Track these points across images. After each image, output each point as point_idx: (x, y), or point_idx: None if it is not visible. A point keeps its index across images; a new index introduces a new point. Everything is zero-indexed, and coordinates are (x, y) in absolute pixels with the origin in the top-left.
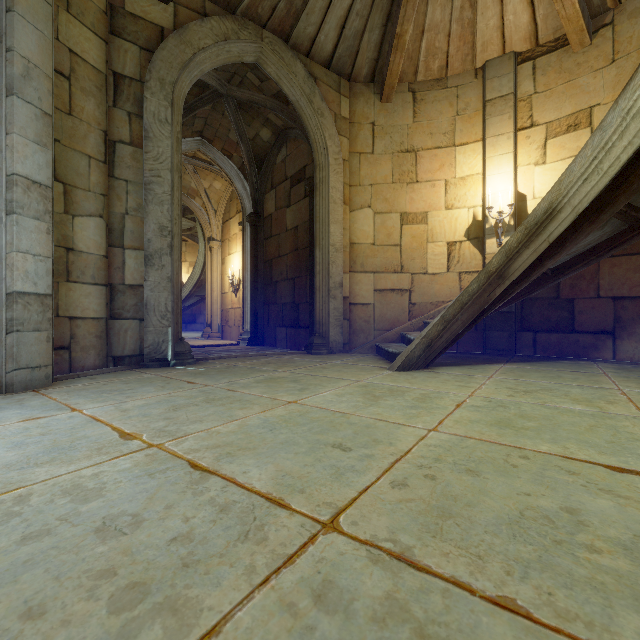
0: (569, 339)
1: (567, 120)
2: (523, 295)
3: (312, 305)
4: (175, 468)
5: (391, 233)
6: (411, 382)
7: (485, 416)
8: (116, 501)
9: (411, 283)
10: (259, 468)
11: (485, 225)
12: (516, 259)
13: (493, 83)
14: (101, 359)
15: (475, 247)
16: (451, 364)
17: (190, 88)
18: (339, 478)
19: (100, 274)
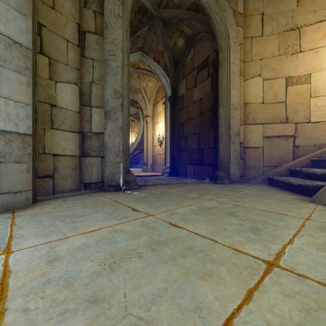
0: None
1: None
2: None
3: (215, 149)
4: None
5: (277, 93)
6: None
7: None
8: None
9: (295, 130)
10: None
11: None
12: None
13: None
14: (76, 184)
15: None
16: None
17: (135, 15)
18: None
19: (75, 124)
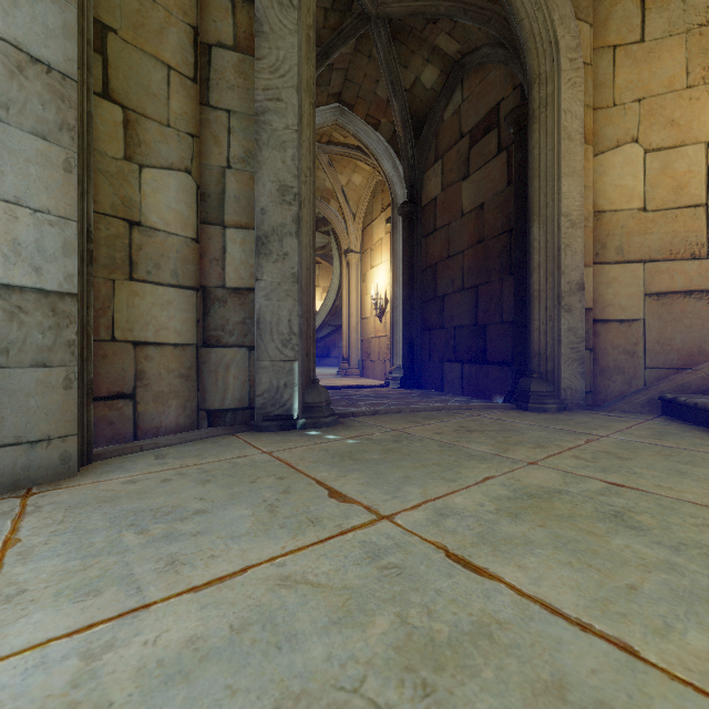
0: None
1: None
2: None
3: (520, 325)
4: None
5: (684, 184)
6: None
7: None
8: None
9: None
10: None
11: None
12: None
13: None
14: (188, 414)
15: None
16: None
17: (326, 17)
18: None
19: (186, 270)
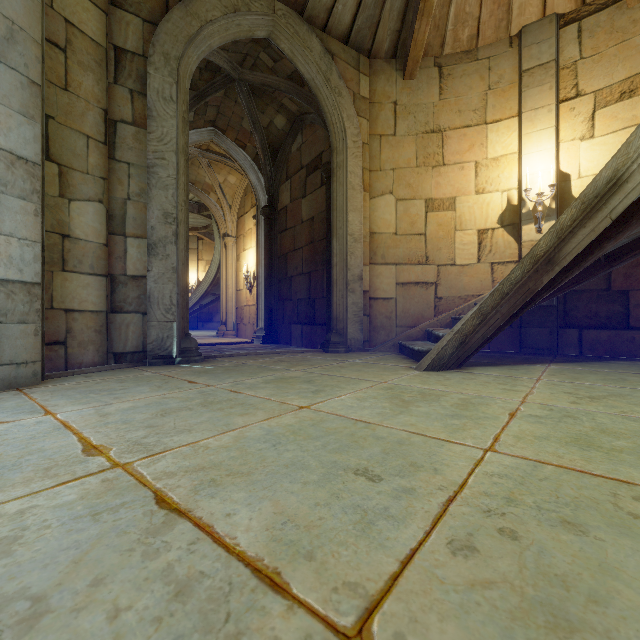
0: (623, 336)
1: (620, 86)
2: (569, 286)
3: (329, 300)
4: (133, 504)
5: (415, 221)
6: (445, 384)
7: (553, 430)
8: (23, 566)
9: (437, 275)
10: (250, 508)
11: (522, 209)
12: (569, 240)
13: (531, 50)
14: (101, 355)
15: (510, 235)
16: (486, 364)
17: (201, 73)
18: (367, 531)
19: (100, 264)
